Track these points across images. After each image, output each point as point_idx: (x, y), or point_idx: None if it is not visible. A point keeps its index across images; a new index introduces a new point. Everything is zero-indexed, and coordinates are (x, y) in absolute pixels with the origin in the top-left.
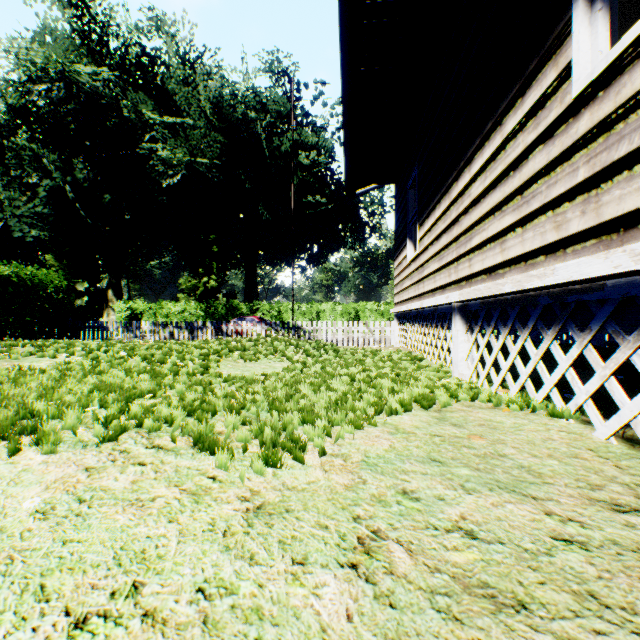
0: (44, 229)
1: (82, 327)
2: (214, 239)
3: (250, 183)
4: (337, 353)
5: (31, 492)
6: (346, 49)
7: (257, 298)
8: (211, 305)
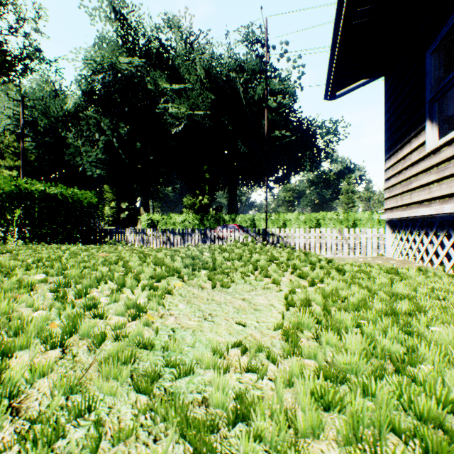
0: (103, 169)
1: (108, 232)
2: (206, 169)
3: (231, 126)
4: (342, 274)
5: None
6: None
7: (237, 211)
8: (203, 216)
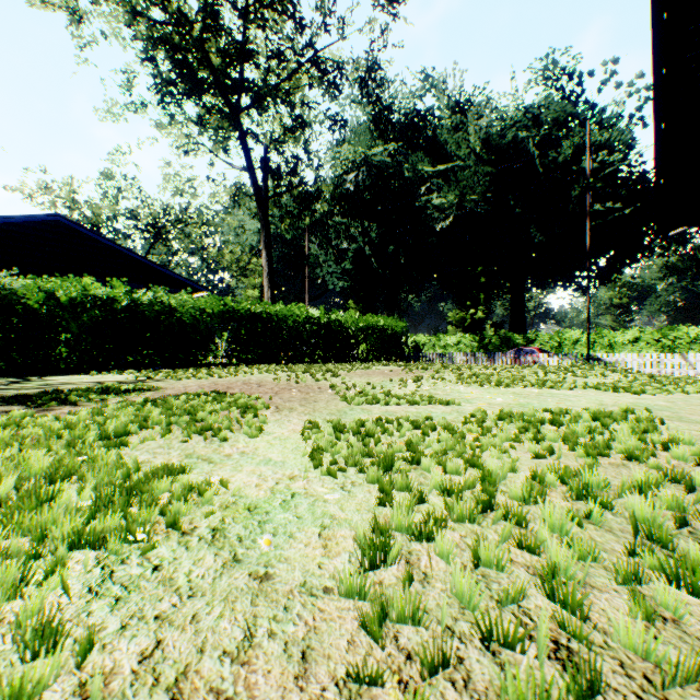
0: (345, 280)
1: (411, 356)
2: (480, 271)
3: (519, 207)
4: (650, 377)
5: (569, 393)
6: (659, 180)
7: (524, 326)
8: (484, 337)
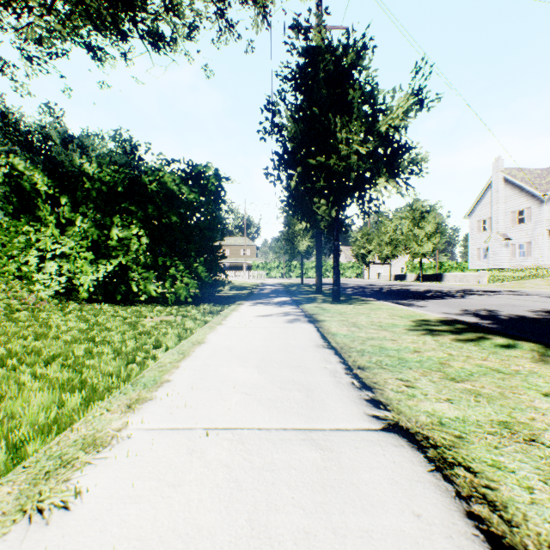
0: None
1: None
2: None
3: None
4: None
5: None
6: None
7: None
8: None
